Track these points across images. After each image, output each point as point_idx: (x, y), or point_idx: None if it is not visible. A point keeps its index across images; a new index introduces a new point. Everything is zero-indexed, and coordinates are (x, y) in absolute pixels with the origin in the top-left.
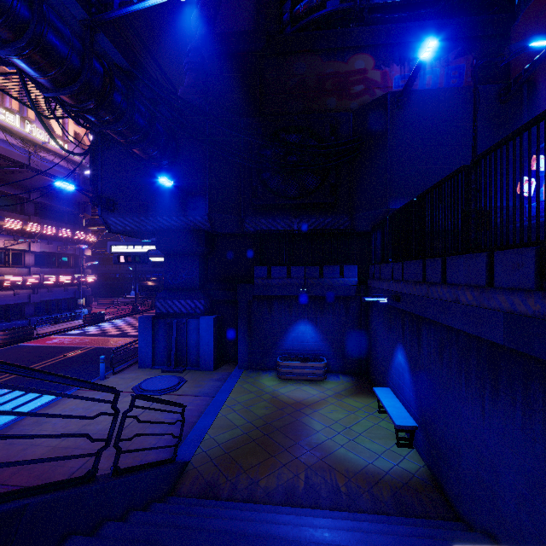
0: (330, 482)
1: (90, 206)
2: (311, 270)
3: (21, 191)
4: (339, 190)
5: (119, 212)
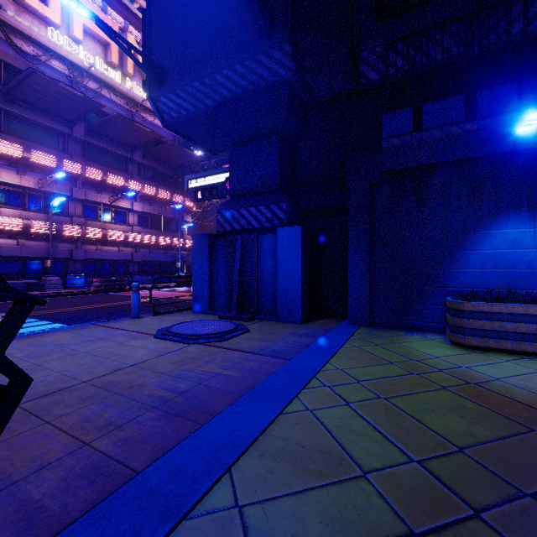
0: None
1: (190, 173)
2: None
3: (125, 151)
4: None
5: (168, 83)
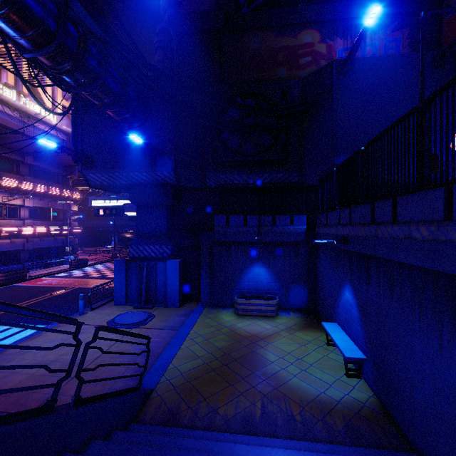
0: (285, 410)
1: (76, 169)
2: (265, 219)
3: (17, 155)
4: (290, 149)
5: (96, 168)
